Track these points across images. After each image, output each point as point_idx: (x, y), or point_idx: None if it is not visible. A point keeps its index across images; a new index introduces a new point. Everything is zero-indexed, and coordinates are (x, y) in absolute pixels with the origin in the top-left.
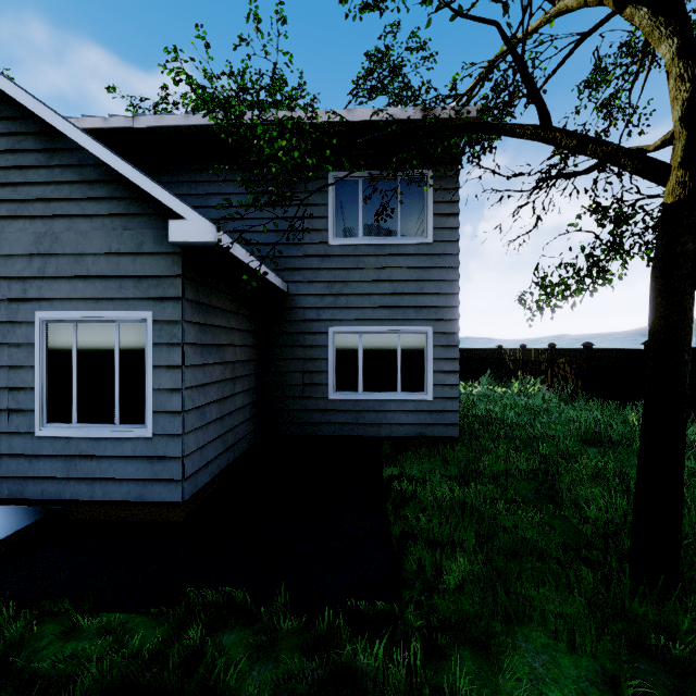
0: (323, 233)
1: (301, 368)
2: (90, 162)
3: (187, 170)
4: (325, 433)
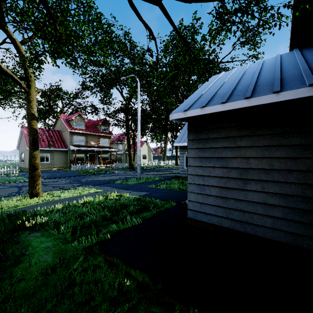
0: None
1: None
2: None
3: None
4: None
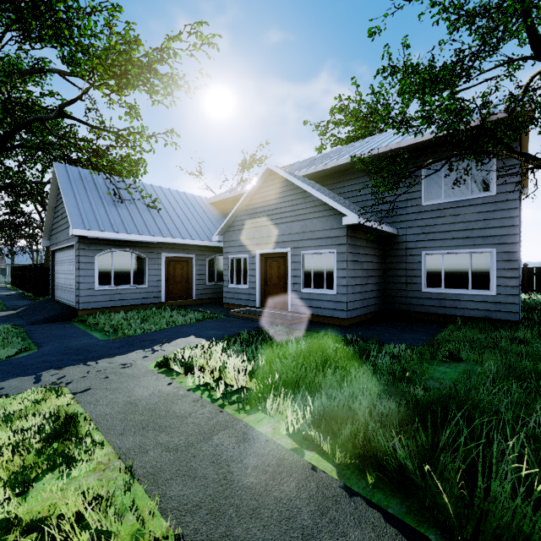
0: (418, 199)
1: (405, 274)
2: (317, 199)
3: (347, 180)
4: (419, 310)
